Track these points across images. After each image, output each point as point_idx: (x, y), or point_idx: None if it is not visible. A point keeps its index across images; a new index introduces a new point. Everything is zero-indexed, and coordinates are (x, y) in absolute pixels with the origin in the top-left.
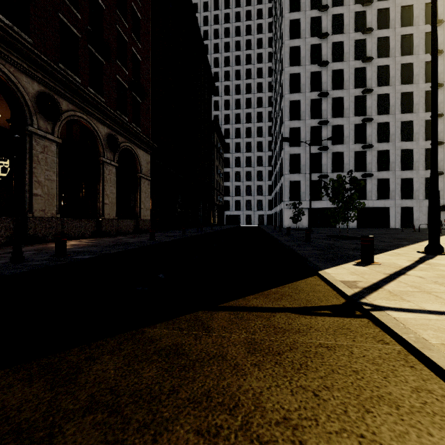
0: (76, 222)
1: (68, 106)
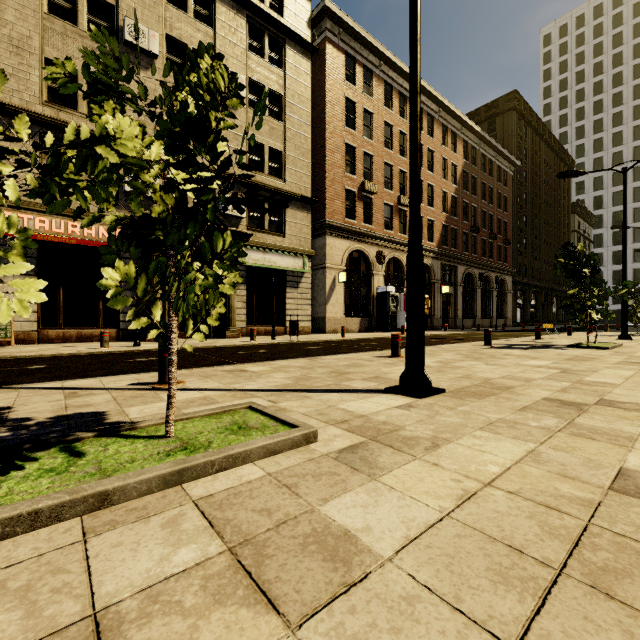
0: (484, 320)
1: (483, 272)
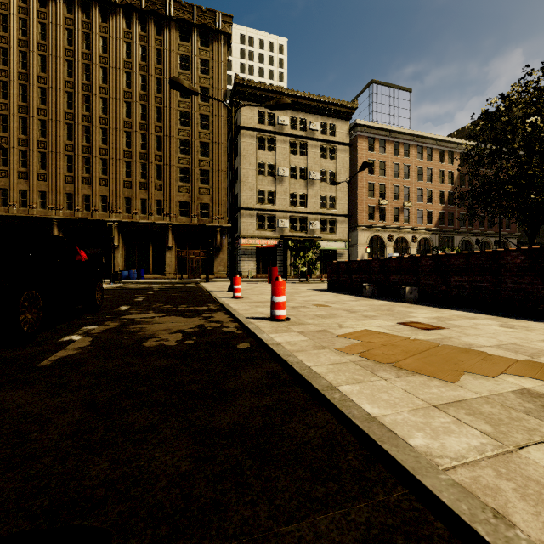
0: None
1: (481, 238)
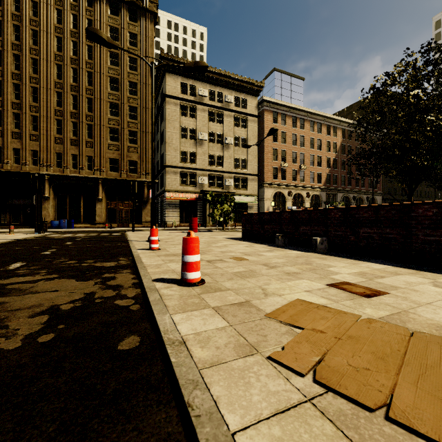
0: None
1: (357, 195)
